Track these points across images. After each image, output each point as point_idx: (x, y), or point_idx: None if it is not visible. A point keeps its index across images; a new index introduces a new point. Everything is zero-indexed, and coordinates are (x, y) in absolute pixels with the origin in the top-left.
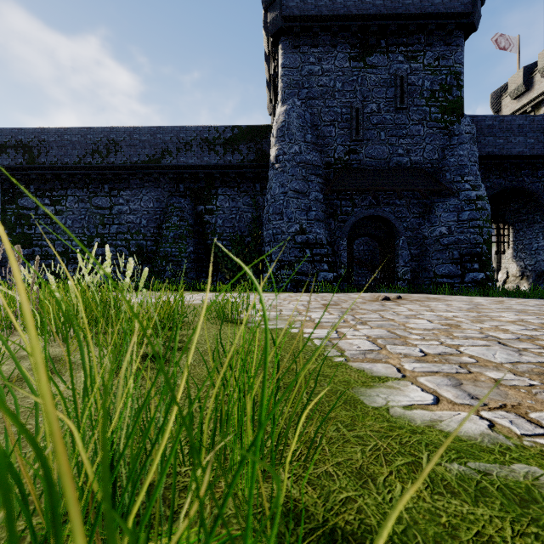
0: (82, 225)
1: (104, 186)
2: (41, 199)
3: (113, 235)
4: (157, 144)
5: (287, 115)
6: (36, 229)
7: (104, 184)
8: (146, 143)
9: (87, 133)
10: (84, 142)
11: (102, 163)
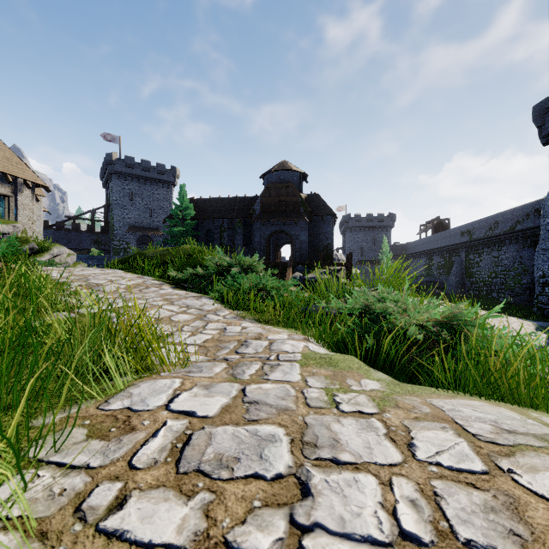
0: (488, 267)
1: (496, 245)
2: (475, 255)
3: (499, 272)
4: (513, 219)
5: (544, 199)
6: (474, 269)
7: (496, 244)
8: (508, 219)
9: (487, 220)
10: (486, 225)
11: (492, 234)
